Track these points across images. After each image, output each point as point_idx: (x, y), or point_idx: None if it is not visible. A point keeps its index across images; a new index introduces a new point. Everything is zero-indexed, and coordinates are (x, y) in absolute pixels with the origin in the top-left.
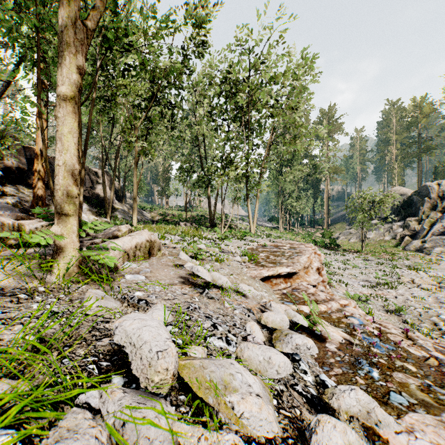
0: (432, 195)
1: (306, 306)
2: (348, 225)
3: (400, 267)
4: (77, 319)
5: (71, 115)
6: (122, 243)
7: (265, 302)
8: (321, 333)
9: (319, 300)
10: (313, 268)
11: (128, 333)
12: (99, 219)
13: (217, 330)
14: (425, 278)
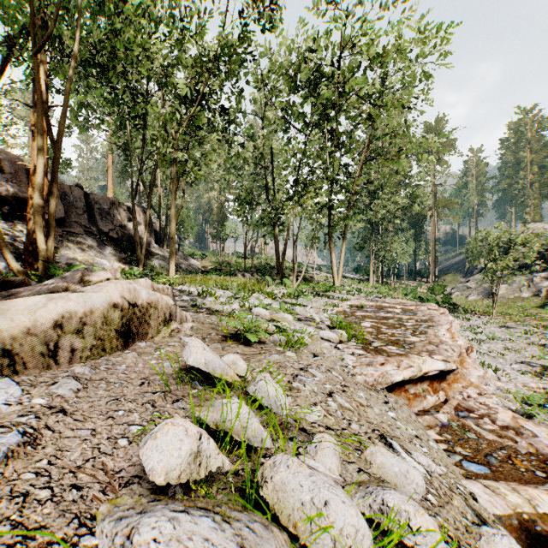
0: None
1: None
2: (464, 277)
3: None
4: None
5: None
6: None
7: None
8: None
9: None
10: None
11: None
12: (128, 267)
13: None
14: None
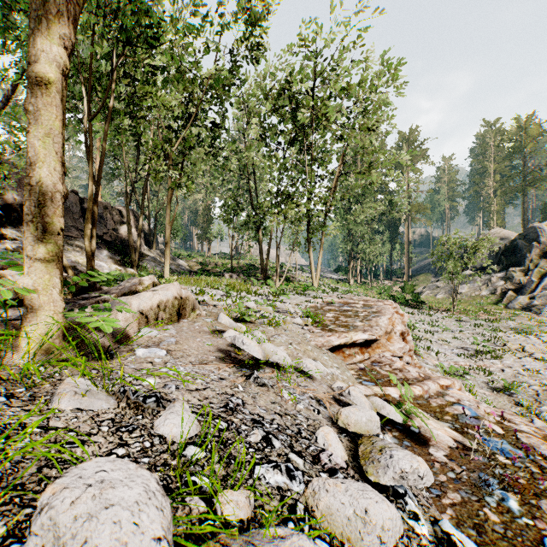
0: (542, 238)
1: (393, 389)
2: (434, 277)
3: (503, 330)
4: (26, 440)
5: (50, 108)
6: (137, 302)
7: (340, 388)
8: (420, 430)
9: (410, 379)
10: (396, 333)
11: (60, 531)
12: (123, 269)
13: (271, 447)
14: (538, 345)
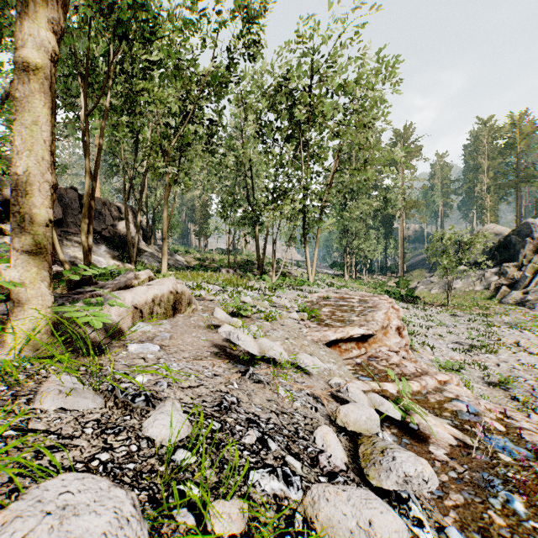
0: (536, 234)
1: (391, 384)
2: (429, 272)
3: (498, 325)
4: (1, 445)
5: (38, 95)
6: (131, 296)
7: (338, 384)
8: (419, 427)
9: (407, 374)
10: (392, 328)
11: None
12: (122, 264)
13: (267, 450)
14: (533, 339)
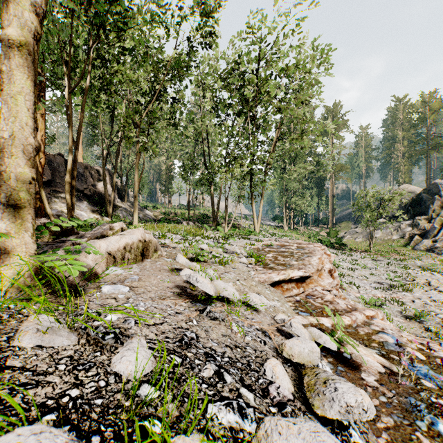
0: (442, 192)
1: (326, 319)
2: (354, 224)
3: (412, 268)
4: None
5: (23, 69)
6: (106, 244)
7: (283, 320)
8: (351, 357)
9: (339, 310)
10: (325, 270)
11: None
12: (100, 217)
13: (223, 382)
14: (441, 280)
